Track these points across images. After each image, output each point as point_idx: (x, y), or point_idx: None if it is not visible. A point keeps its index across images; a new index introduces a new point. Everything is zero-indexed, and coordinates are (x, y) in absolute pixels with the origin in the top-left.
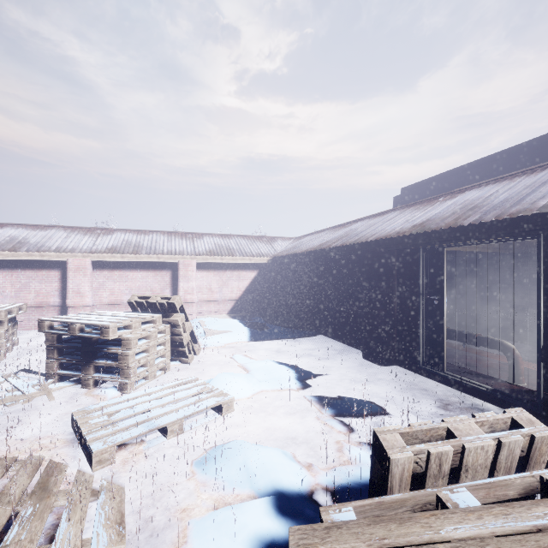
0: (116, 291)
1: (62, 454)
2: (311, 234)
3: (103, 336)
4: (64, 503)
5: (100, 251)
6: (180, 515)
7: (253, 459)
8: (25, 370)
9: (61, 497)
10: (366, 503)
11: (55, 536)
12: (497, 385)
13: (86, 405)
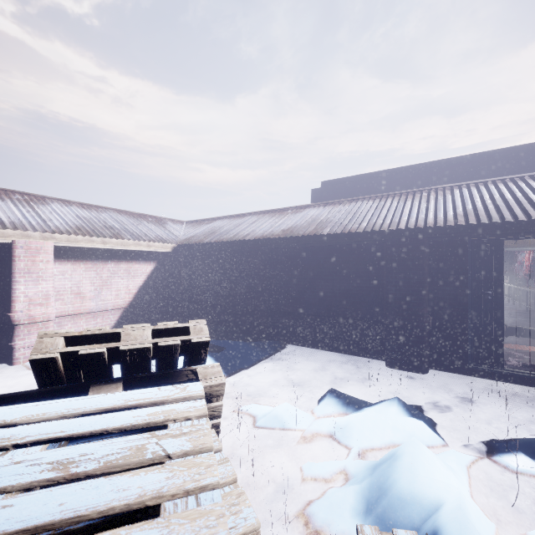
0: None
1: None
2: (218, 218)
3: None
4: None
5: None
6: None
7: None
8: None
9: None
10: None
11: None
12: None
13: None
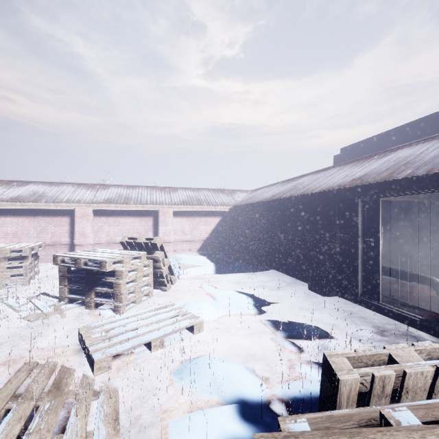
0: (111, 233)
1: (71, 361)
2: (264, 187)
3: (101, 269)
4: (73, 401)
5: (99, 202)
6: (162, 415)
7: (220, 372)
8: (44, 293)
9: (70, 396)
10: (317, 415)
11: (66, 428)
12: (428, 316)
13: (88, 322)
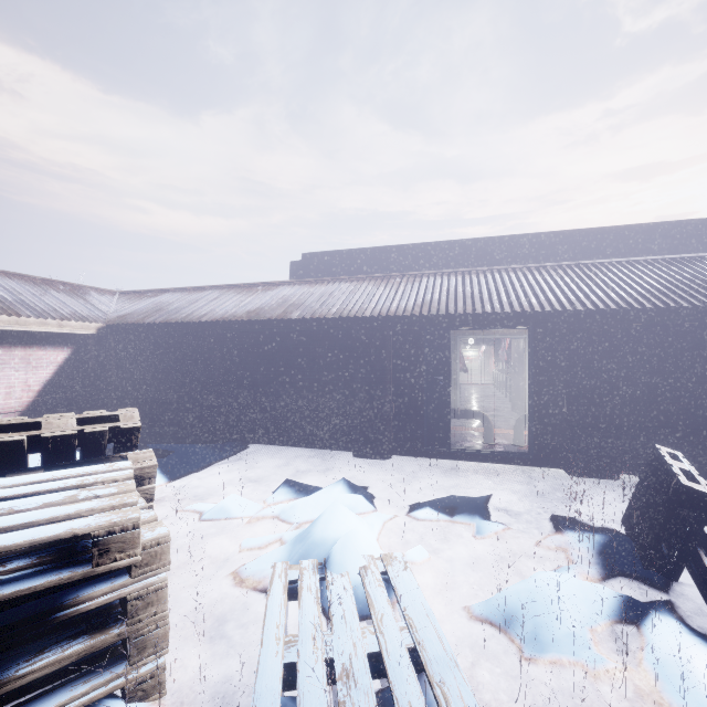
0: None
1: None
2: (167, 290)
3: (106, 565)
4: None
5: None
6: (647, 702)
7: (563, 592)
8: None
9: None
10: None
11: None
12: (488, 448)
13: None
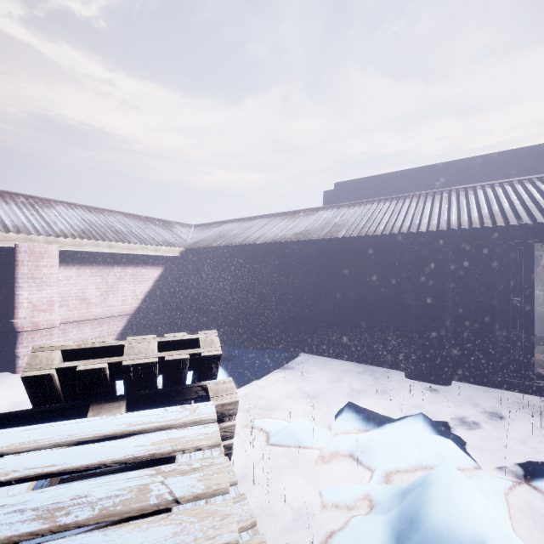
0: None
1: None
2: (227, 221)
3: None
4: None
5: None
6: None
7: None
8: None
9: None
10: None
11: None
12: None
13: None
